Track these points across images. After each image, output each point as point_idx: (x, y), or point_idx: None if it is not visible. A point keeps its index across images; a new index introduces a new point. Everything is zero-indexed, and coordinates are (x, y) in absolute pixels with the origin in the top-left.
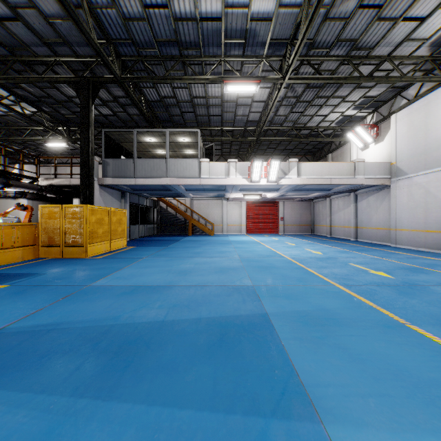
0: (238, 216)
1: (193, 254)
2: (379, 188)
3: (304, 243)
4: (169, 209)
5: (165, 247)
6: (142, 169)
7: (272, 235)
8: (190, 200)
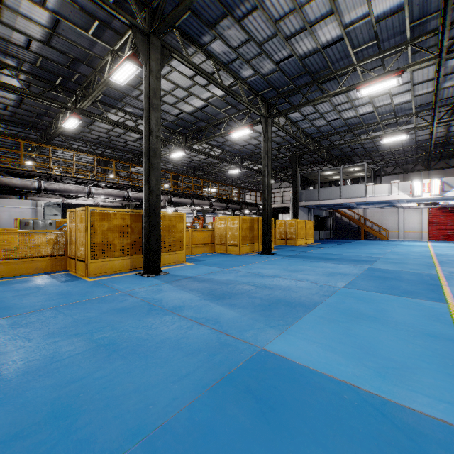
0: (417, 223)
1: (358, 248)
2: None
3: None
4: (343, 217)
5: (339, 245)
6: (324, 194)
7: None
8: (363, 209)
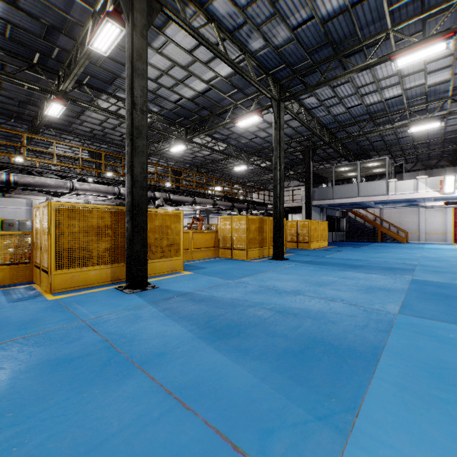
0: (440, 224)
1: (381, 252)
2: None
3: None
4: (357, 218)
5: (357, 248)
6: (339, 192)
7: None
8: (379, 209)
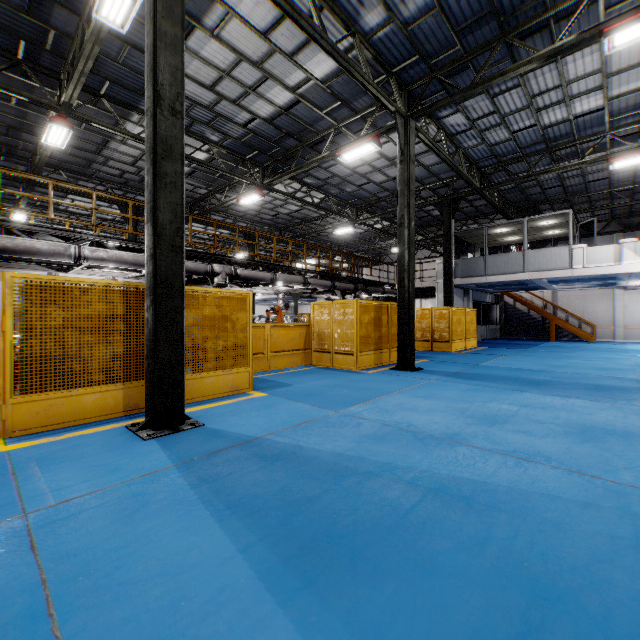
0: None
1: (564, 357)
2: None
3: None
4: (517, 305)
5: (522, 350)
6: (494, 265)
7: None
8: (551, 291)
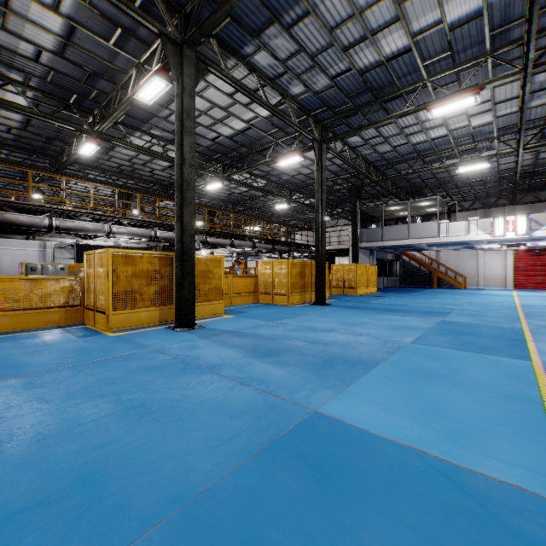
0: (500, 268)
1: (429, 298)
2: None
3: None
4: (411, 261)
5: (406, 294)
6: (388, 234)
7: None
8: (436, 252)
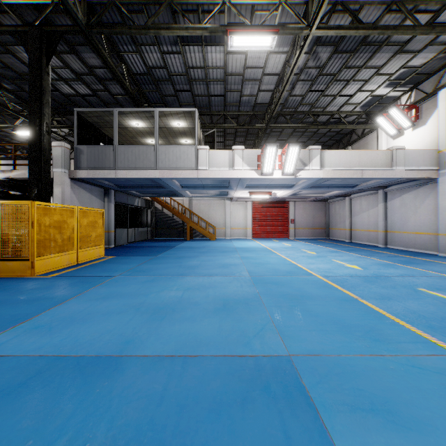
0: (242, 218)
1: (186, 270)
2: (419, 183)
3: (325, 251)
4: (164, 210)
5: (152, 258)
6: (125, 158)
7: (282, 240)
8: (189, 200)
